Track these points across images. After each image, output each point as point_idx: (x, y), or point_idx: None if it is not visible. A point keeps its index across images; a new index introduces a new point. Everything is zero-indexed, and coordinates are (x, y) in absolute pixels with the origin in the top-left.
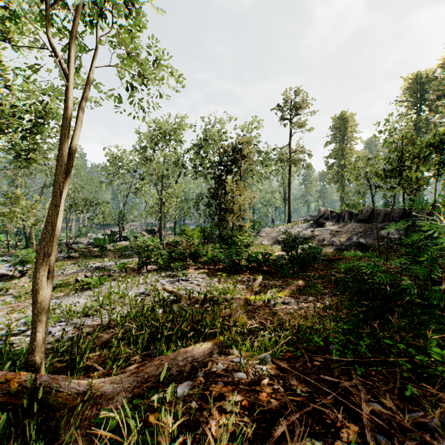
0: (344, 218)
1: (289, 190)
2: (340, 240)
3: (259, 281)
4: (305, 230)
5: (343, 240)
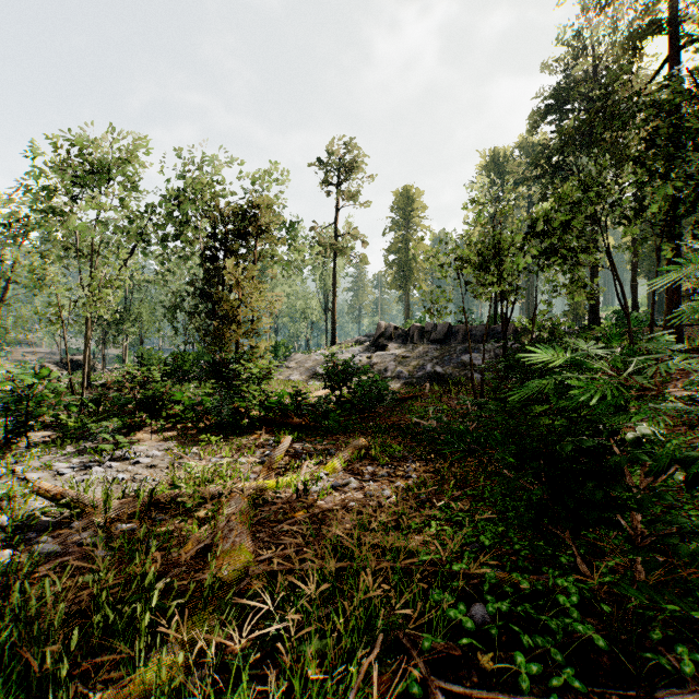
0: (413, 338)
1: (334, 295)
2: (409, 370)
3: (286, 447)
4: (359, 356)
5: (413, 370)
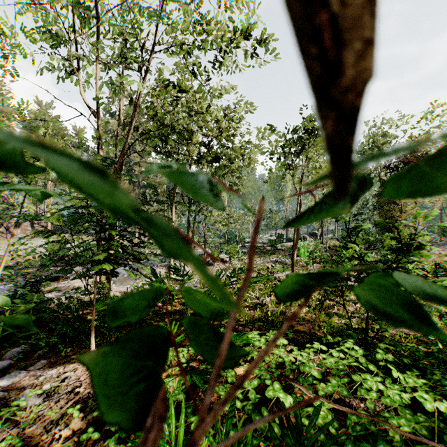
0: None
1: None
2: None
3: None
4: None
5: None
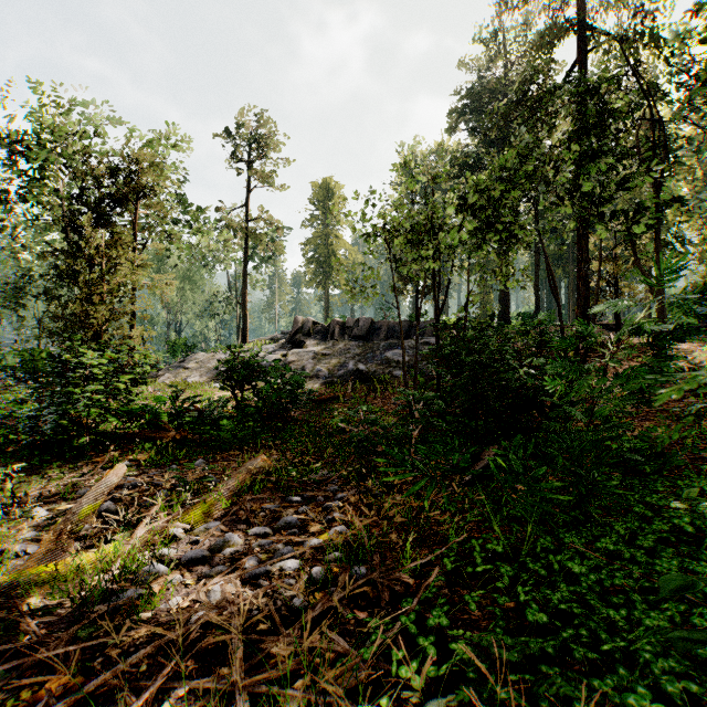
0: (334, 334)
1: (245, 286)
2: (330, 369)
3: (111, 486)
4: (272, 354)
5: (334, 369)
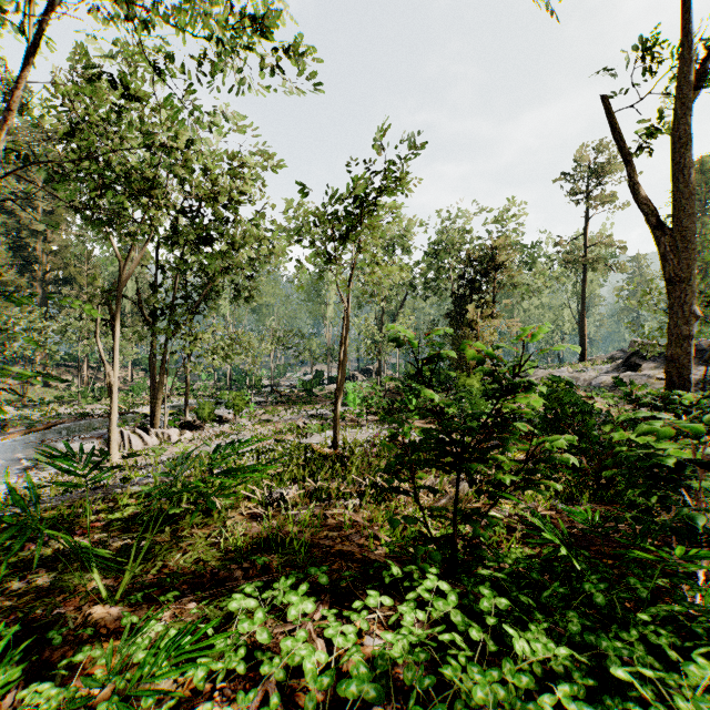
0: None
1: (582, 309)
2: None
3: None
4: (603, 375)
5: None
